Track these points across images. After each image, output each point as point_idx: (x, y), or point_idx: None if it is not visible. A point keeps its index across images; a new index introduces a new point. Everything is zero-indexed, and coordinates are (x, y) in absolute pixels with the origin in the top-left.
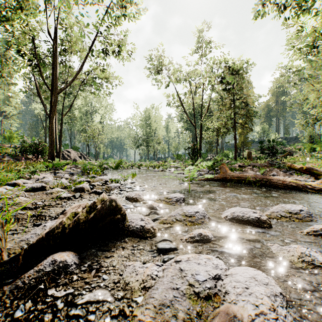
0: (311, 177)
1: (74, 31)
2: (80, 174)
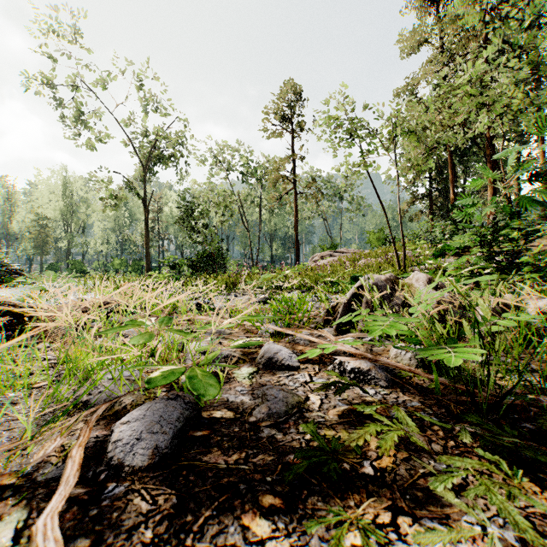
0: None
1: None
2: None
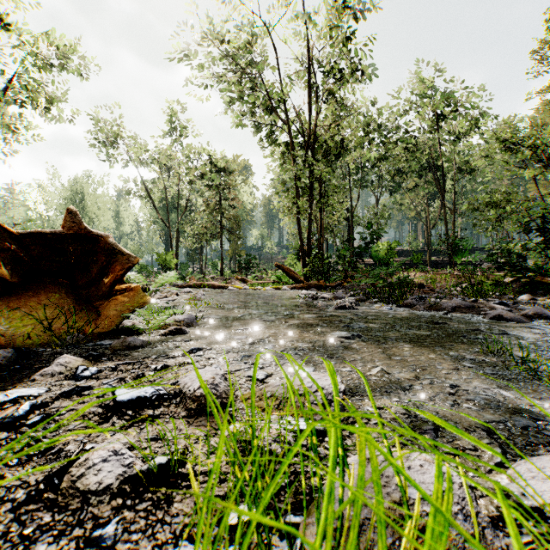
0: None
1: None
2: None
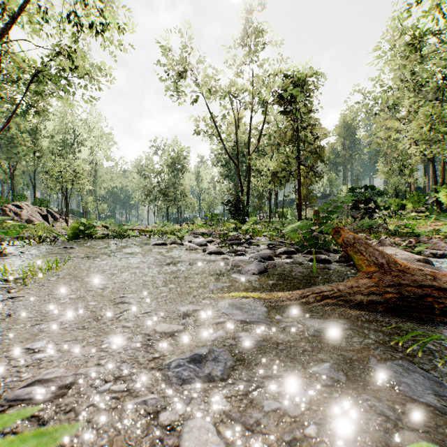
0: None
1: None
2: None
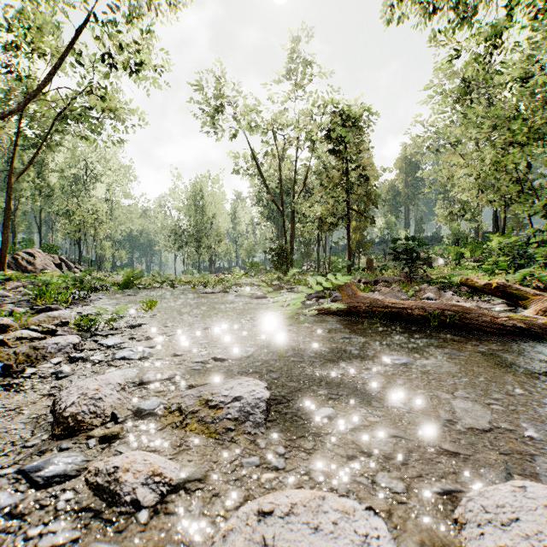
0: (492, 301)
1: (37, 3)
2: (20, 304)
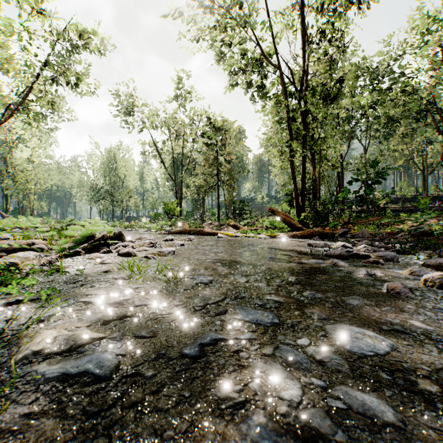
0: None
1: None
2: None
